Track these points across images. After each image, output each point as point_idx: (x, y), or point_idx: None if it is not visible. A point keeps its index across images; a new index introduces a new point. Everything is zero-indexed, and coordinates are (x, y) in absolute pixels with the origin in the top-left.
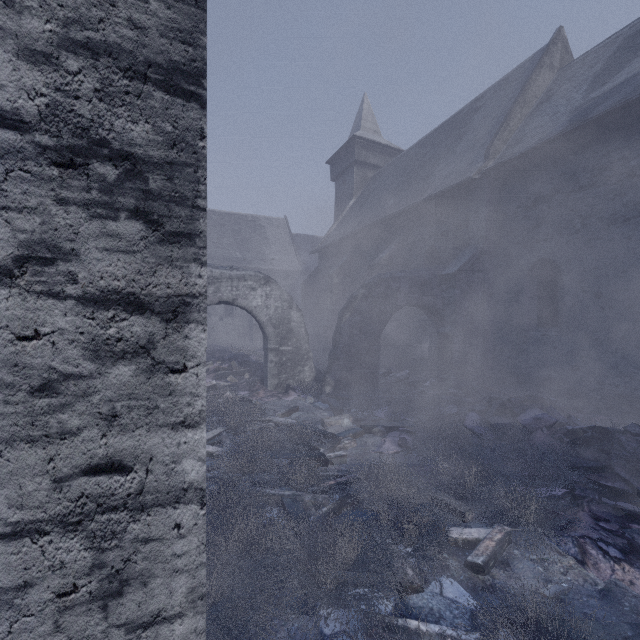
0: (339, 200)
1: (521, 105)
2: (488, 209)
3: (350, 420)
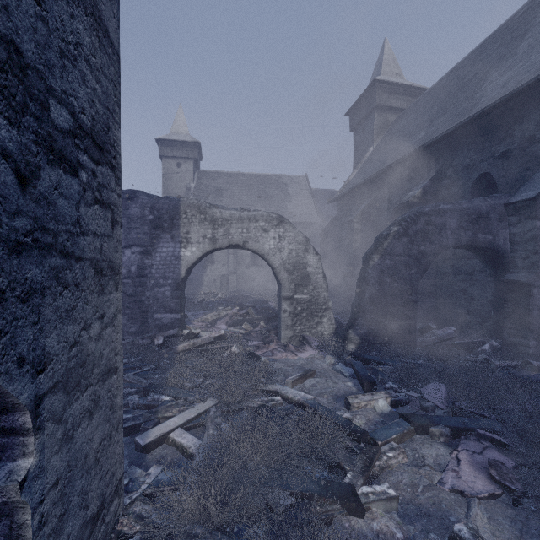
0: (358, 149)
1: None
2: None
3: (387, 401)
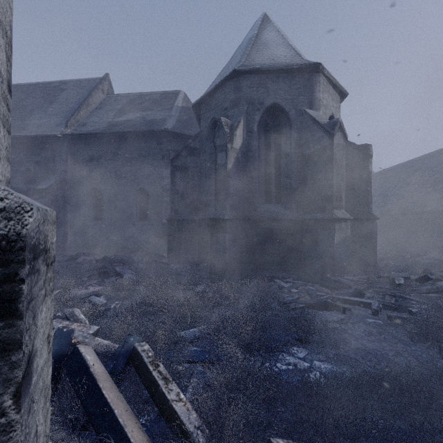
0: None
1: (87, 105)
2: (67, 156)
3: None
